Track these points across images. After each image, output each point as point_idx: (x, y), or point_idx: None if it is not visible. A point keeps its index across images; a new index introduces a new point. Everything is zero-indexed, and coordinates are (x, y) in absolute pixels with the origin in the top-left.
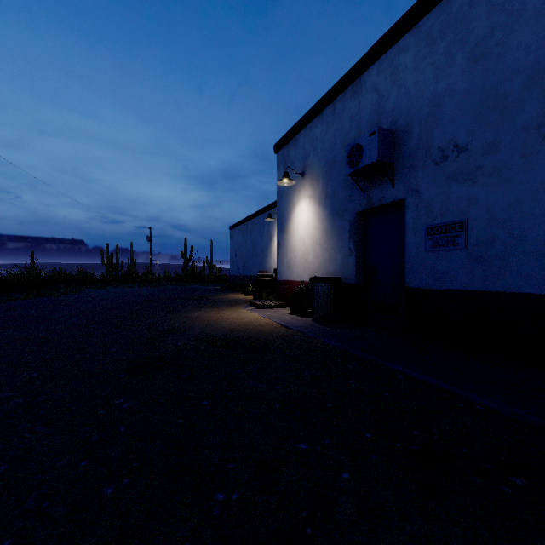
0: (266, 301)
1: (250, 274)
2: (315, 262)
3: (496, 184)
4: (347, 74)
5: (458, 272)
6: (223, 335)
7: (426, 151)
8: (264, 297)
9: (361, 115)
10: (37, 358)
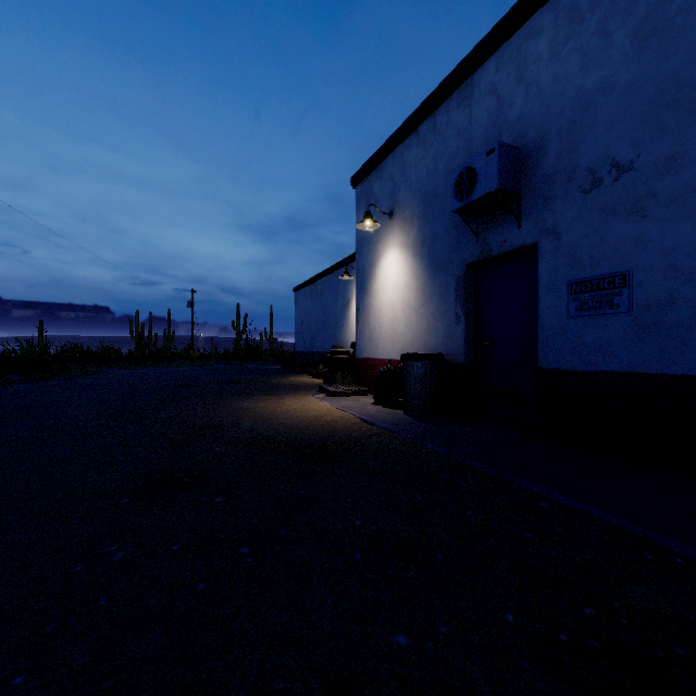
0: (342, 387)
1: (321, 350)
2: (408, 334)
3: (679, 217)
4: (453, 73)
5: (618, 346)
6: (281, 434)
7: (568, 174)
8: (338, 381)
9: (473, 129)
10: (8, 470)
